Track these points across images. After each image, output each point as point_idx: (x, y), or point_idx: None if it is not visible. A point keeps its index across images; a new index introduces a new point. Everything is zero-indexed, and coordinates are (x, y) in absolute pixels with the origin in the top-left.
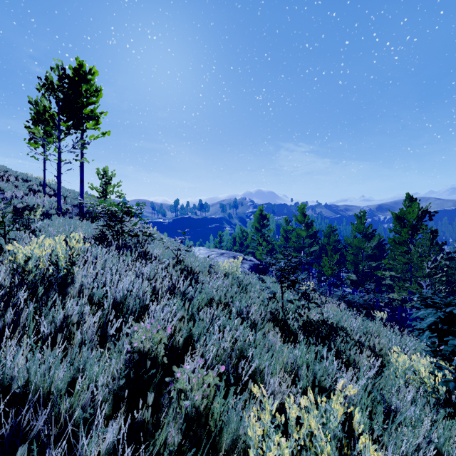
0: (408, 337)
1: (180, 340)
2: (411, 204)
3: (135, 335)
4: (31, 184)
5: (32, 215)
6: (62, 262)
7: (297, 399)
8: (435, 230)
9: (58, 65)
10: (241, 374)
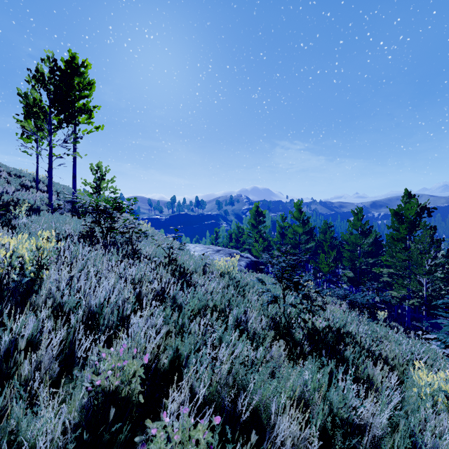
0: (416, 340)
1: (165, 362)
2: (409, 201)
3: (102, 364)
4: (24, 180)
5: (17, 211)
6: (30, 264)
7: (313, 445)
8: (434, 226)
9: (48, 56)
10: (240, 410)
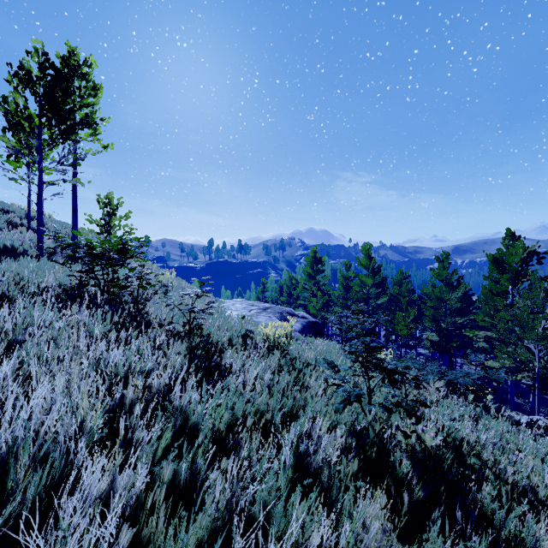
0: None
1: None
2: (513, 243)
3: None
4: (13, 217)
5: None
6: None
7: None
8: (545, 277)
9: (37, 48)
10: None
